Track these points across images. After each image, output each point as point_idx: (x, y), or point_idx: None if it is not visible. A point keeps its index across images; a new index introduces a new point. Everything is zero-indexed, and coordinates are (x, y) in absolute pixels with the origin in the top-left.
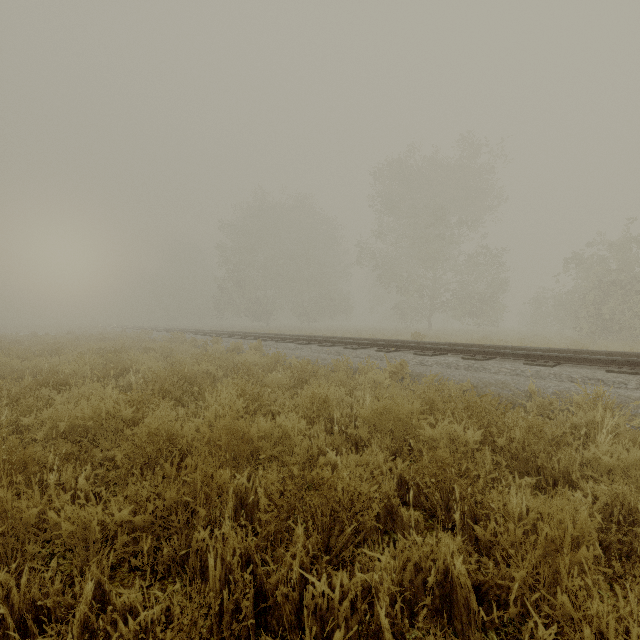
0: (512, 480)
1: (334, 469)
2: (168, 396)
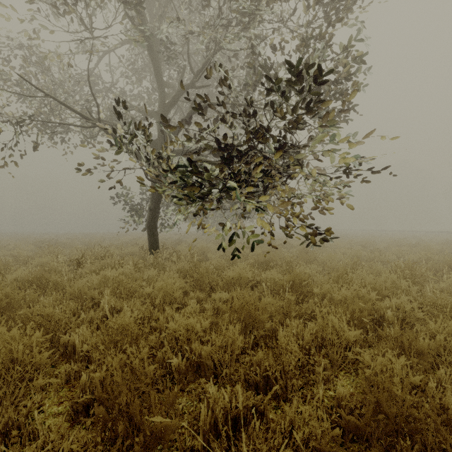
0: None
1: None
2: None
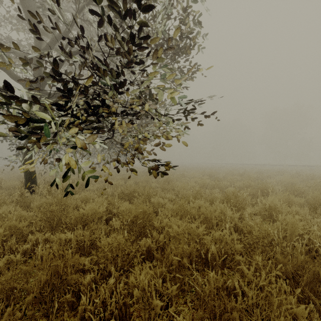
0: None
1: None
2: None
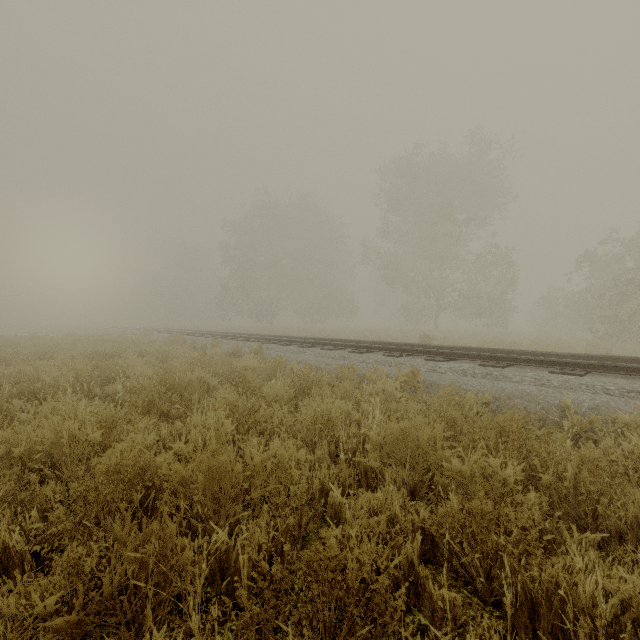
0: (568, 535)
1: (340, 512)
2: (154, 409)
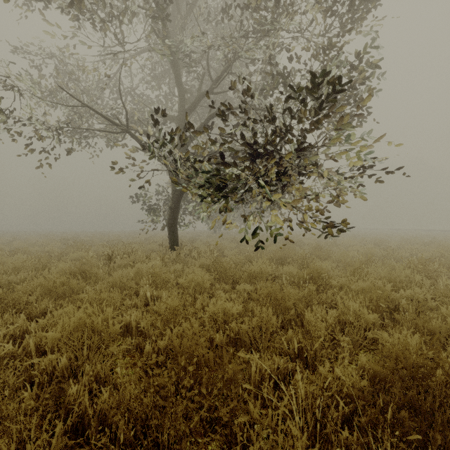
0: None
1: None
2: None
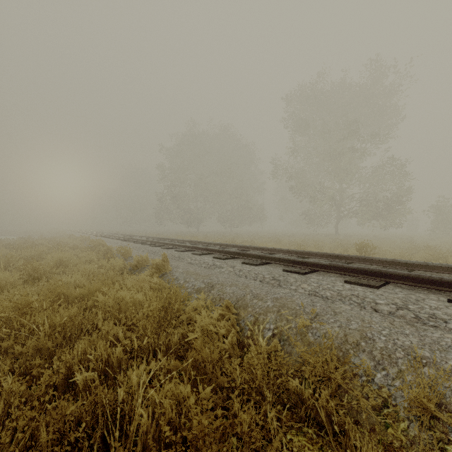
0: None
1: None
2: None
